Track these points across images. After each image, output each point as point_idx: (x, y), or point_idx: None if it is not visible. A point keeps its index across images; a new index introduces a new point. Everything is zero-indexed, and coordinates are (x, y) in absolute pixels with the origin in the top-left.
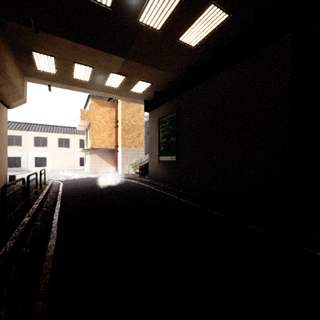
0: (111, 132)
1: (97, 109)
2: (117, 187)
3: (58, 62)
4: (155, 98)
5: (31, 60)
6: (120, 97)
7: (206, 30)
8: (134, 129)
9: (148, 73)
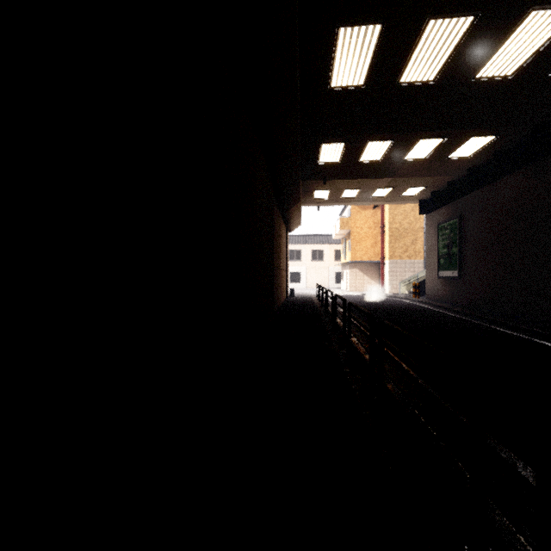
0: (375, 240)
1: (358, 214)
2: (384, 303)
3: (332, 191)
4: (432, 200)
5: (311, 195)
6: (388, 202)
7: (476, 147)
8: (407, 234)
9: (419, 181)
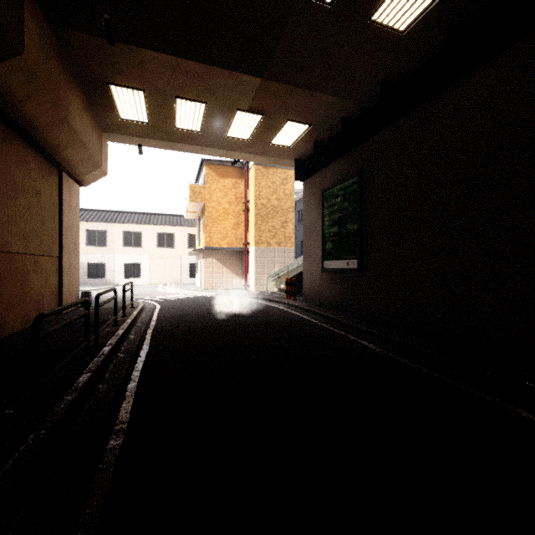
0: (237, 220)
1: (215, 183)
2: (248, 316)
3: (151, 100)
4: (315, 153)
5: (109, 102)
6: (253, 156)
7: None
8: (276, 213)
9: (304, 103)
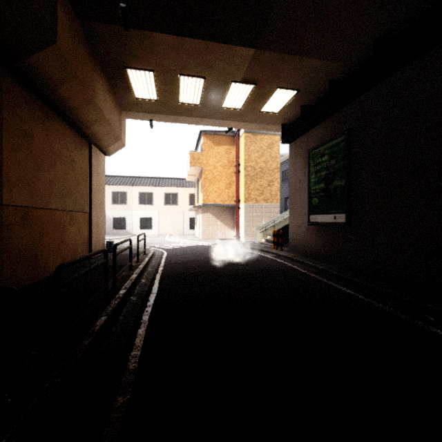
0: (229, 180)
1: (211, 150)
2: (241, 264)
3: (159, 79)
4: (302, 117)
5: (126, 84)
6: (244, 124)
7: None
8: (263, 174)
9: (293, 70)
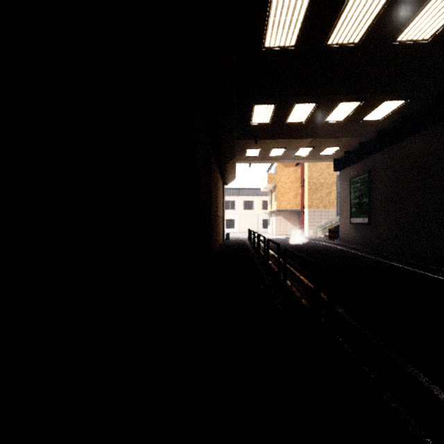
0: (296, 192)
1: (283, 171)
2: (306, 245)
3: (261, 150)
4: (345, 158)
5: (244, 153)
6: (308, 160)
7: (387, 111)
8: (322, 187)
9: (335, 142)
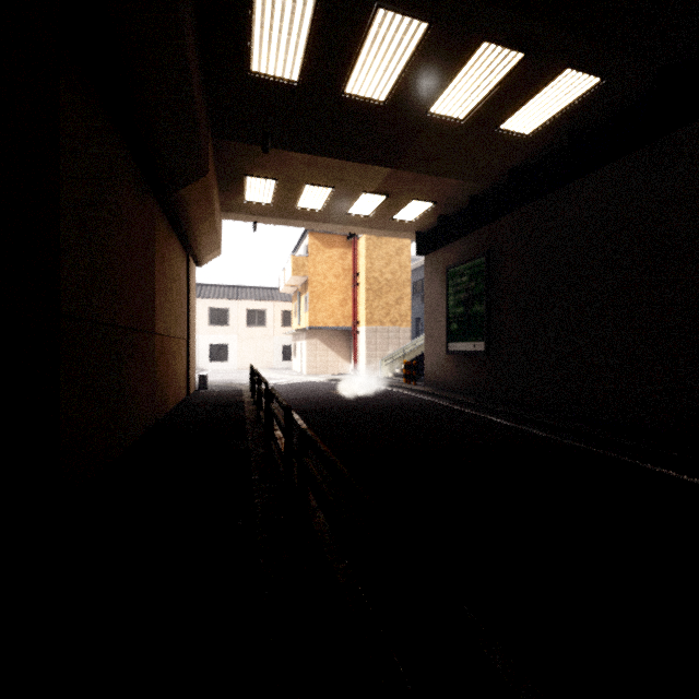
0: (345, 295)
1: (321, 254)
2: (373, 399)
3: (280, 186)
4: (439, 229)
5: (239, 189)
6: (371, 230)
7: (554, 107)
8: (390, 288)
9: (431, 186)
